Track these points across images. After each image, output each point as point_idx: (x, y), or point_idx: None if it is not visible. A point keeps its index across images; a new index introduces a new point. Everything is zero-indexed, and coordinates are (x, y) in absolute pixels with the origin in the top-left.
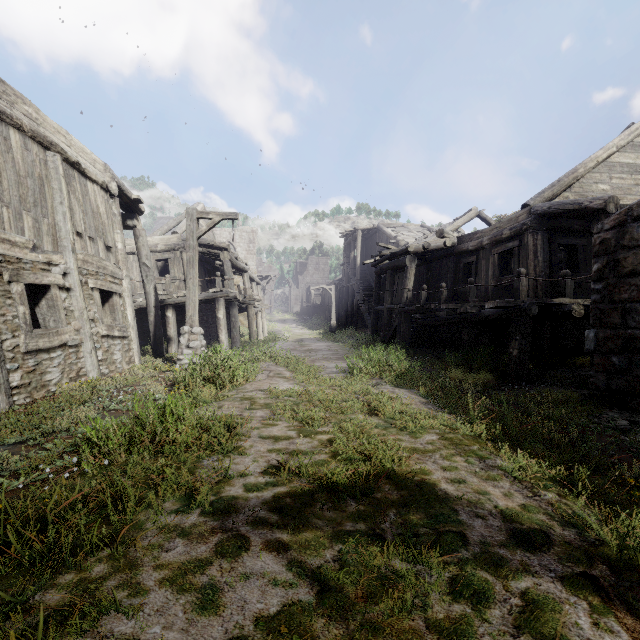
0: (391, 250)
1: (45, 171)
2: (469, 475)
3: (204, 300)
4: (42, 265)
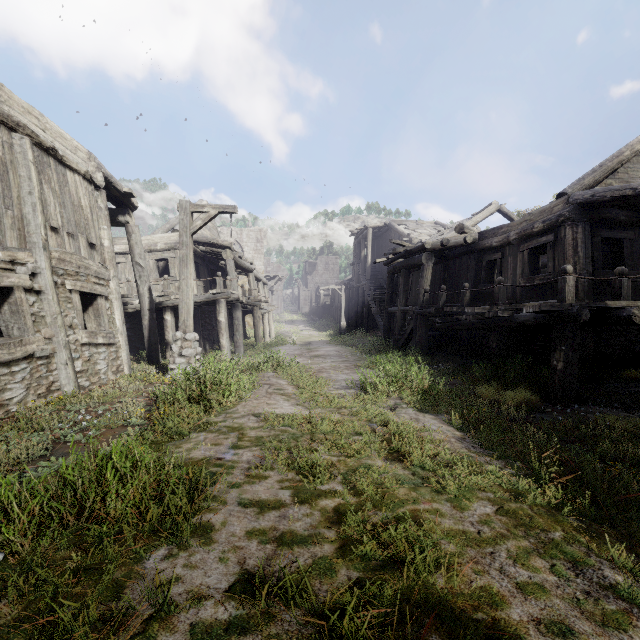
0: (406, 247)
1: (10, 156)
2: (574, 613)
3: (205, 302)
4: (3, 264)
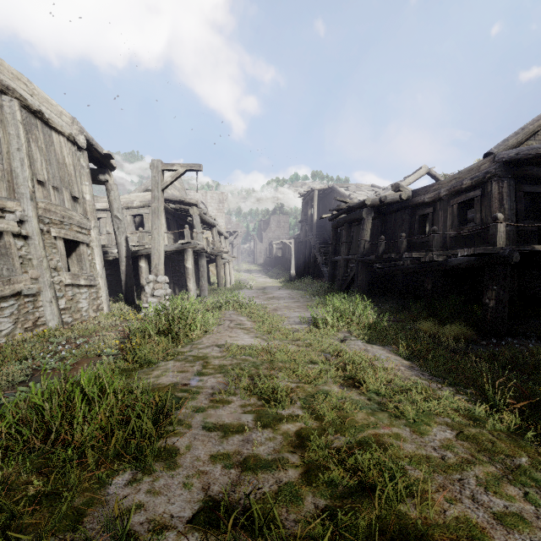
0: (348, 204)
1: (0, 115)
2: None
3: (174, 251)
4: None
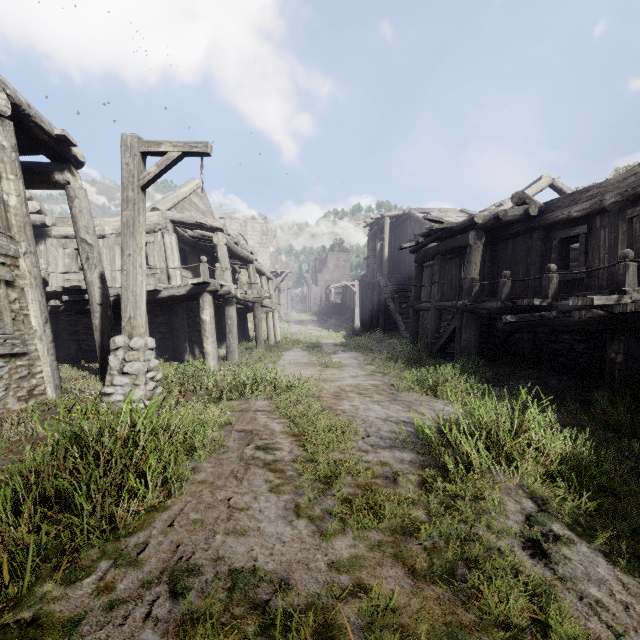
0: (445, 224)
1: None
2: None
3: (188, 296)
4: None
